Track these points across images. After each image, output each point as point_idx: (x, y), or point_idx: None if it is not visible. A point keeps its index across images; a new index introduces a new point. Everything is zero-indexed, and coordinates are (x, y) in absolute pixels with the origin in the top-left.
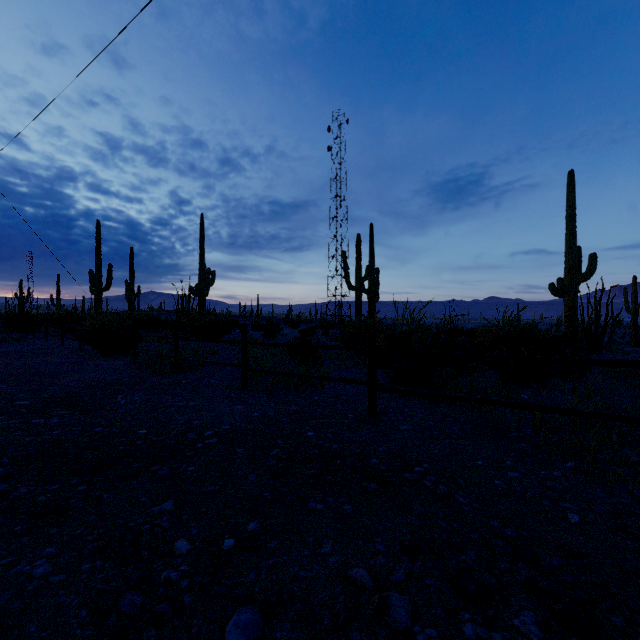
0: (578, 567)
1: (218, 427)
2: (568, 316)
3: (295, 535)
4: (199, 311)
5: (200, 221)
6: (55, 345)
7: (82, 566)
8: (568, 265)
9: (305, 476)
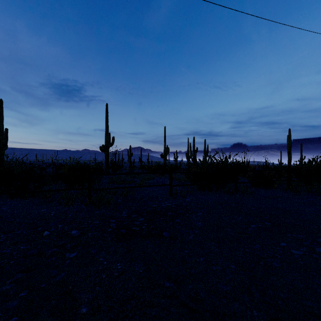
0: (44, 221)
1: None
2: (106, 159)
3: None
4: None
5: None
6: None
7: None
8: (106, 140)
9: None
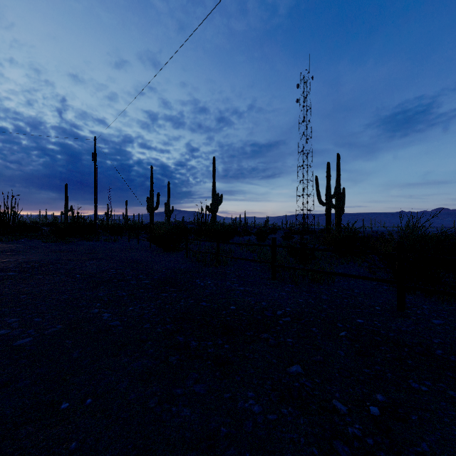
0: None
1: (283, 309)
2: None
3: (427, 413)
4: (214, 222)
5: (213, 161)
6: (134, 244)
7: (281, 410)
8: None
9: (386, 358)
